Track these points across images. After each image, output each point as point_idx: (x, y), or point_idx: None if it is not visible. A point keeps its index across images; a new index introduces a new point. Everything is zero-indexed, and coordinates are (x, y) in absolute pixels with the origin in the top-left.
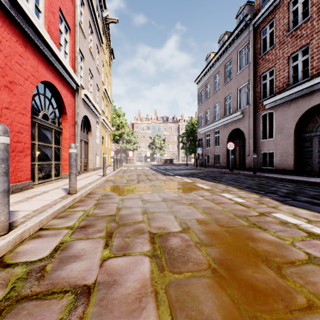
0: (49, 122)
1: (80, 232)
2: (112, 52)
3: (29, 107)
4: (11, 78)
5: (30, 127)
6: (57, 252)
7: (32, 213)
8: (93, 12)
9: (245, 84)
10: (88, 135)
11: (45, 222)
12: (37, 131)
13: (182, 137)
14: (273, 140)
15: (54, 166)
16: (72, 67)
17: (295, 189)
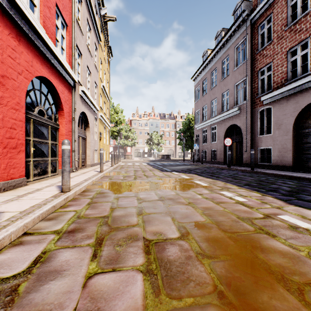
0: (45, 118)
1: (67, 238)
2: (110, 50)
3: (23, 103)
4: (3, 72)
5: (24, 123)
6: (37, 265)
7: (18, 215)
8: (91, 9)
9: (242, 80)
10: (86, 131)
11: (31, 225)
12: (32, 127)
13: (179, 133)
14: (271, 136)
15: (51, 162)
16: (69, 63)
17: (297, 186)
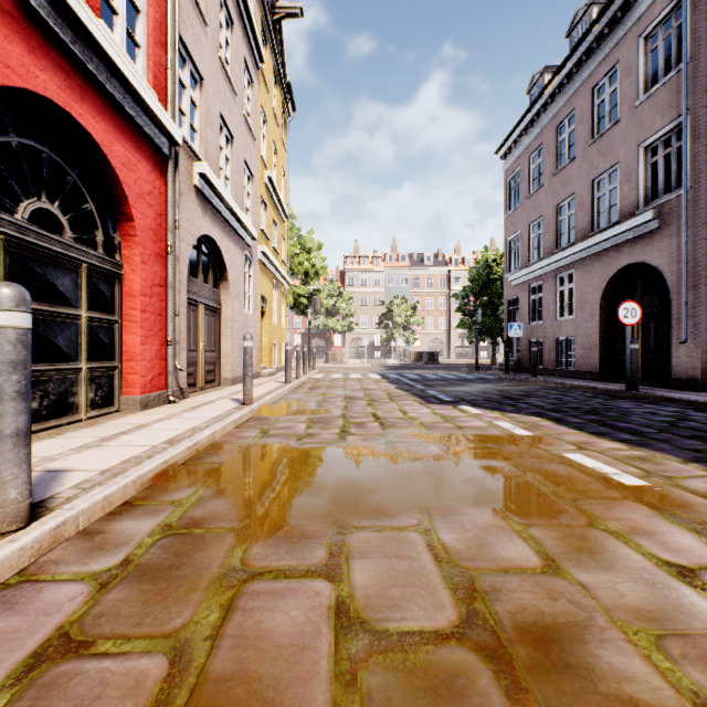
0: (65, 238)
1: None
2: (289, 94)
3: None
4: None
5: None
6: None
7: None
8: None
9: (667, 129)
10: (219, 290)
11: None
12: (5, 262)
13: (461, 299)
14: None
15: (90, 376)
16: (155, 88)
17: None
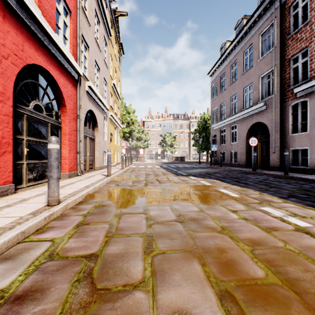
0: (44, 114)
1: None
2: (121, 47)
3: (10, 93)
4: None
5: (11, 118)
6: None
7: None
8: None
9: (269, 71)
10: (94, 131)
11: None
12: (26, 124)
13: (194, 134)
14: (307, 134)
15: None
16: (73, 55)
17: None
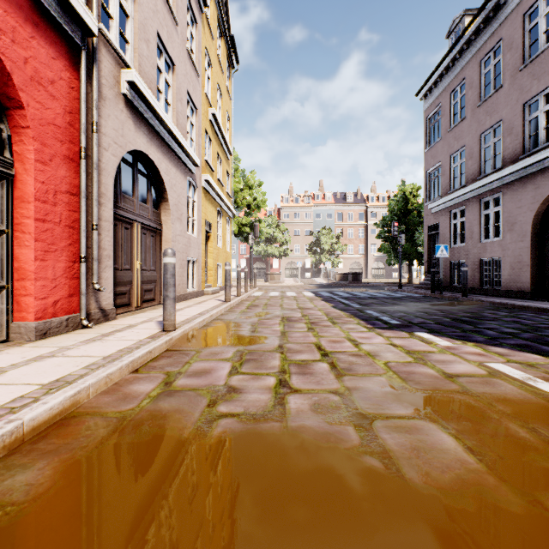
0: None
1: None
2: (233, 47)
3: None
4: None
5: None
6: None
7: None
8: None
9: None
10: (160, 211)
11: None
12: None
13: (381, 227)
14: None
15: None
16: None
17: None
